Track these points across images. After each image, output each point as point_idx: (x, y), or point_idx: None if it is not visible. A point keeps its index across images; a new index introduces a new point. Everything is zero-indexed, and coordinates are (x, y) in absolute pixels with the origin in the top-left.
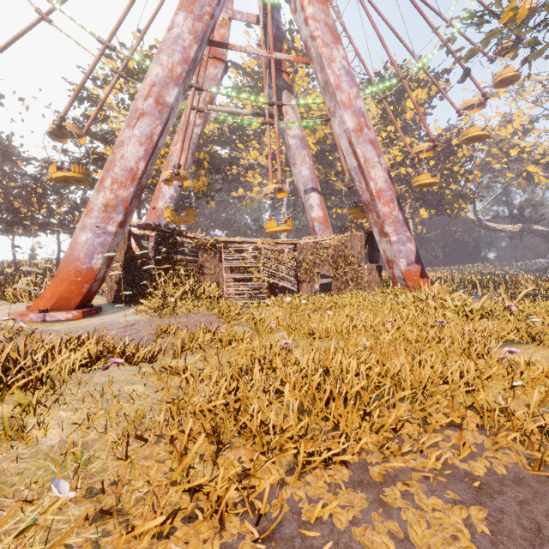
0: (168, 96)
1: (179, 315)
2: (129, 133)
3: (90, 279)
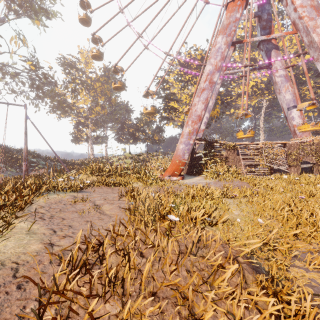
0: (214, 78)
1: (228, 181)
2: (197, 99)
3: (183, 164)
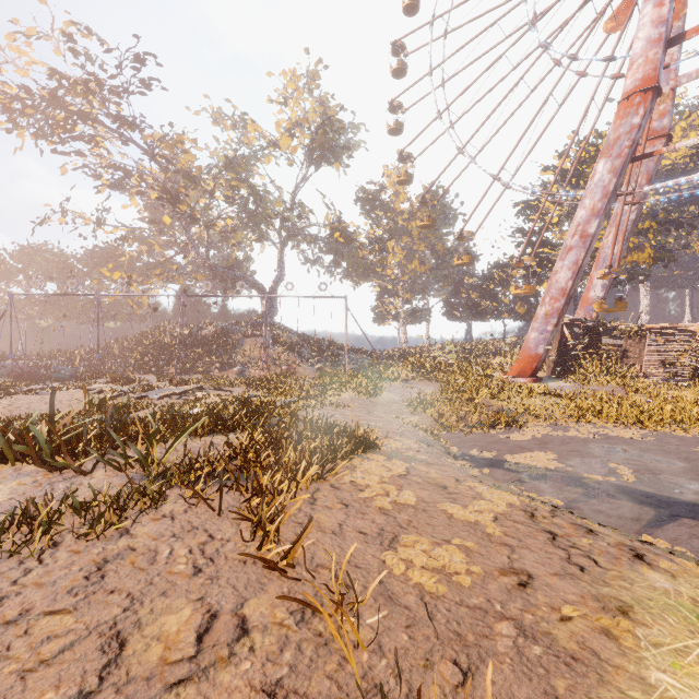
0: (590, 229)
1: (592, 385)
2: (560, 264)
3: (536, 360)
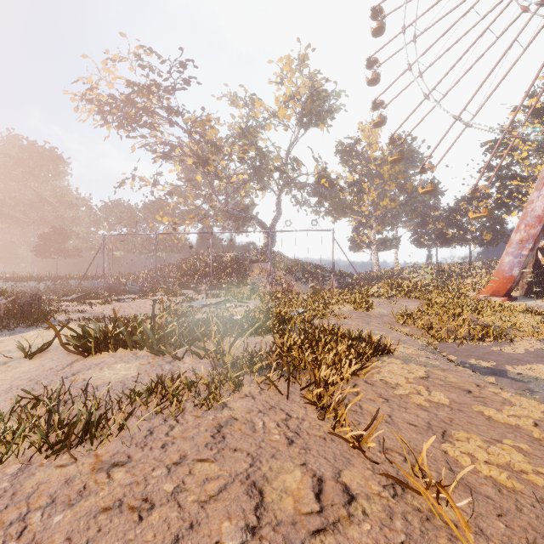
0: None
1: None
2: (536, 194)
3: (511, 281)
